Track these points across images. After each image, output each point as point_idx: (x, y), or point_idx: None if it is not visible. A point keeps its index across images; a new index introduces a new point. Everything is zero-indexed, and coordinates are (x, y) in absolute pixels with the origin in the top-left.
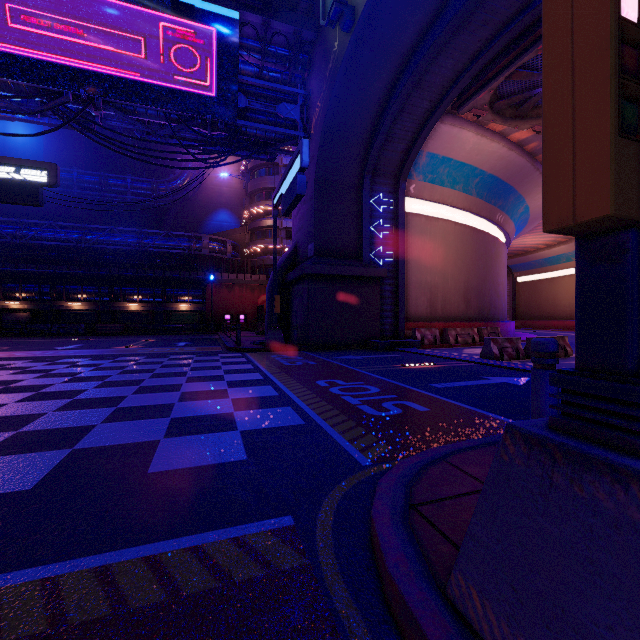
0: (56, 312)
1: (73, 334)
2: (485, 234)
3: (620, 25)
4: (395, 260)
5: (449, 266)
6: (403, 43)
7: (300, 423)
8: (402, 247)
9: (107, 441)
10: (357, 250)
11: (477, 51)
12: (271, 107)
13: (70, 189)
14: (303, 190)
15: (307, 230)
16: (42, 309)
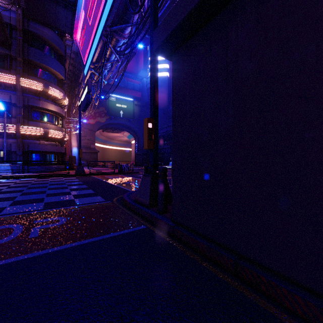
0: None
1: None
2: None
3: None
4: None
5: None
6: None
7: None
8: None
9: None
10: None
11: None
12: None
13: None
14: None
15: None
16: None
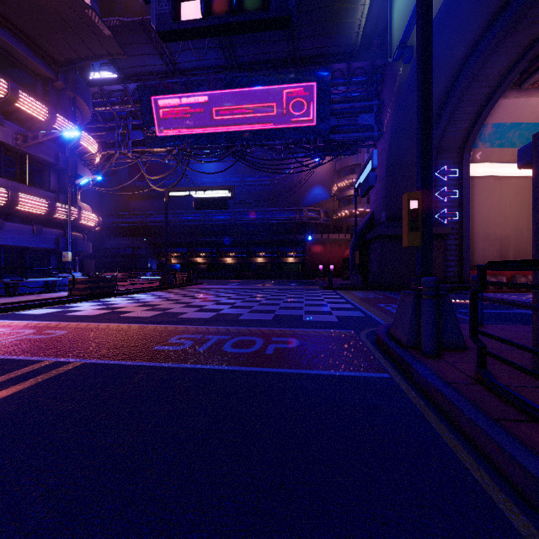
0: (219, 264)
1: (228, 278)
2: None
3: (409, 211)
4: (459, 219)
5: (524, 218)
6: (456, 56)
7: (363, 316)
8: (466, 207)
9: (284, 313)
10: None
11: (531, 41)
12: (353, 120)
13: None
14: (374, 182)
15: (380, 202)
16: (212, 262)
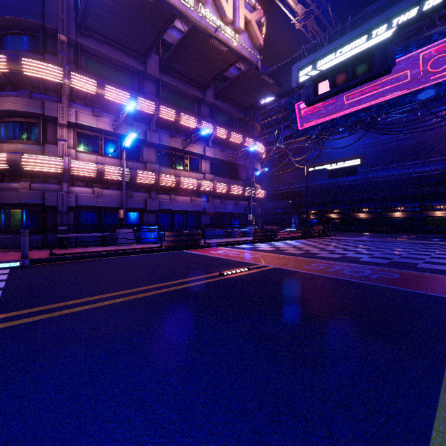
0: (351, 219)
1: (361, 231)
2: None
3: None
4: None
5: None
6: None
7: None
8: None
9: (401, 261)
10: None
11: None
12: None
13: (358, 151)
14: None
15: None
16: (345, 218)
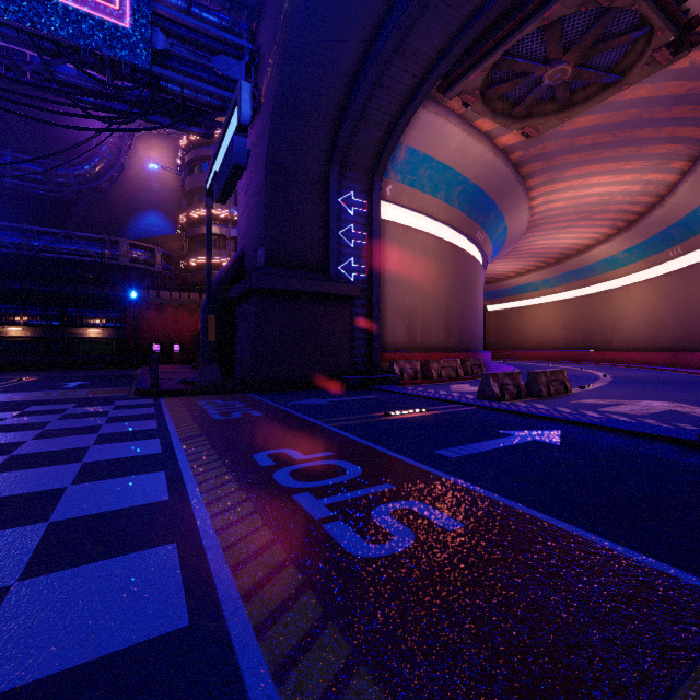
0: None
1: None
2: (466, 253)
3: None
4: (369, 276)
5: (429, 287)
6: None
7: (174, 626)
8: (377, 260)
9: None
10: (322, 261)
11: (473, 12)
12: (204, 57)
13: None
14: (243, 159)
15: (256, 231)
16: None
